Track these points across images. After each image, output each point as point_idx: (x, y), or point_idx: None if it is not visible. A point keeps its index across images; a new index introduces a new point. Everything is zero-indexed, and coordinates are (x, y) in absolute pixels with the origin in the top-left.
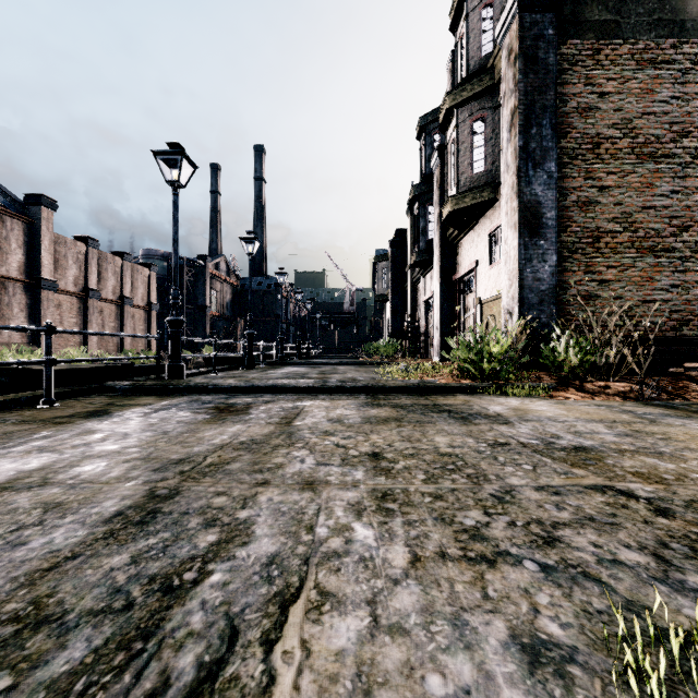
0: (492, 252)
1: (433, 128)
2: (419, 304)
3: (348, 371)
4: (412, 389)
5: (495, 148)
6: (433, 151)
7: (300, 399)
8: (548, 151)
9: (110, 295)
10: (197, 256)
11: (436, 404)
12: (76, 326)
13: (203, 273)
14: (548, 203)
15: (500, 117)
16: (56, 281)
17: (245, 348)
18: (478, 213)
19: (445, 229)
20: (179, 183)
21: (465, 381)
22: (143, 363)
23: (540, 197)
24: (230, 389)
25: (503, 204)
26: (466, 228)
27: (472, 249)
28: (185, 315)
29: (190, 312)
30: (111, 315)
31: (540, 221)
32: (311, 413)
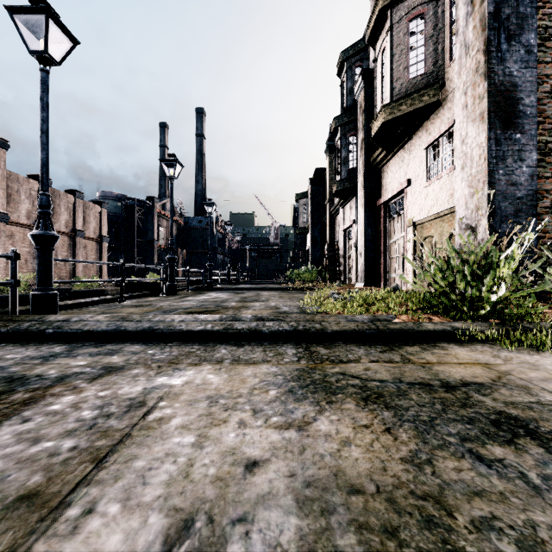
0: (429, 167)
1: (354, 61)
2: (337, 234)
3: (271, 297)
4: (368, 335)
5: (438, 45)
6: (354, 83)
7: (176, 362)
8: (525, 18)
9: (63, 227)
10: (146, 198)
11: (445, 380)
12: (29, 255)
13: (151, 212)
14: (525, 85)
15: (444, 8)
16: (7, 214)
17: (166, 273)
18: (413, 125)
19: (369, 154)
20: (47, 55)
21: (437, 318)
22: (89, 288)
23: (516, 78)
24: (80, 335)
25: (458, 97)
26: (395, 147)
27: (402, 169)
28: (136, 247)
29: (140, 244)
30: (64, 246)
31: (516, 109)
32: (147, 450)
